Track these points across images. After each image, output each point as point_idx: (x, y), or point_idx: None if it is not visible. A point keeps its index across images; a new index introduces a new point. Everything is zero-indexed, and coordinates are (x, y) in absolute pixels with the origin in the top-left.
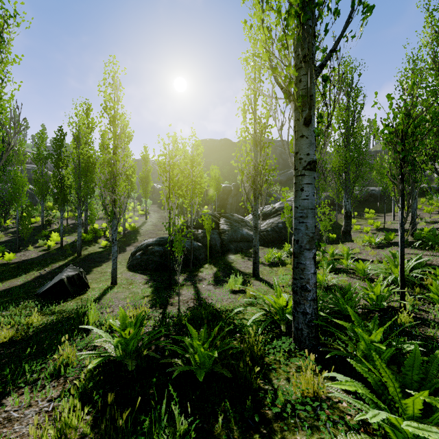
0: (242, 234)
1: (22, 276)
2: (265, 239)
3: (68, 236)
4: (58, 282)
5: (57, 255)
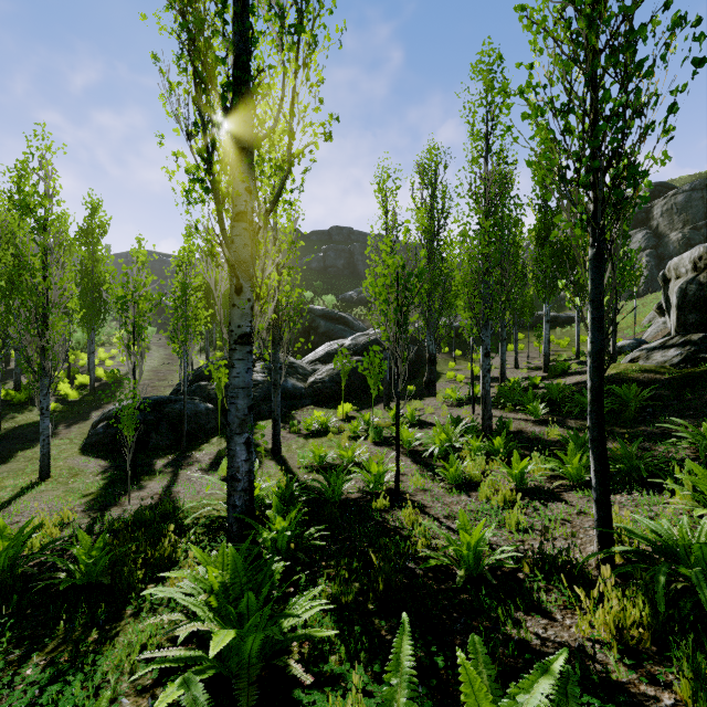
0: (285, 388)
1: None
2: (321, 393)
3: None
4: None
5: None
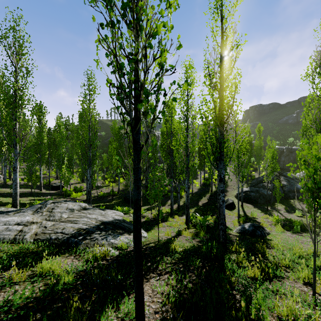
0: (297, 188)
1: (202, 198)
2: None
3: (197, 181)
4: (230, 203)
5: (204, 191)
